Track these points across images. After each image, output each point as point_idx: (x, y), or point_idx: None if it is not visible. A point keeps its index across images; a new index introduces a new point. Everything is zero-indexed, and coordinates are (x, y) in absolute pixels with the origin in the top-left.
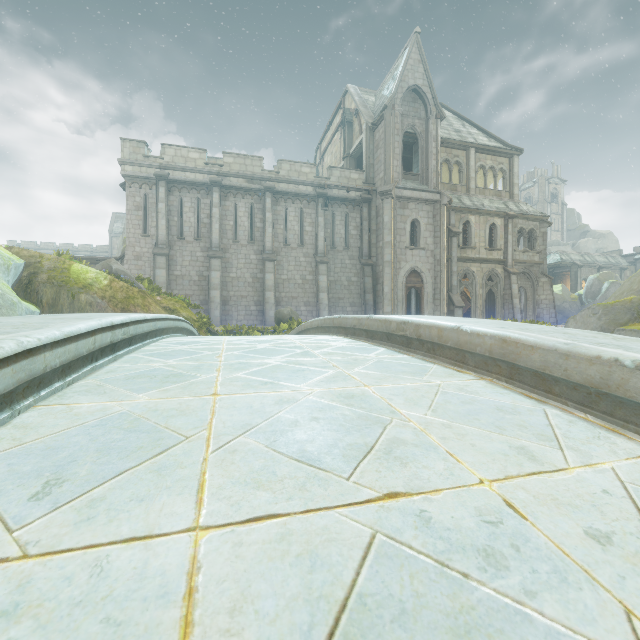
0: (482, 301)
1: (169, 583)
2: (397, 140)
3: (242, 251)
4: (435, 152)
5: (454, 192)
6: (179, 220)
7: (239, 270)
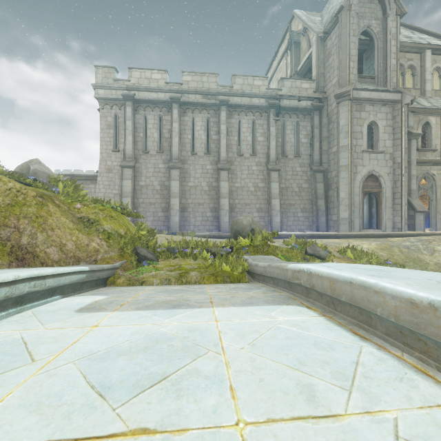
0: None
1: None
2: (353, 41)
3: (199, 162)
4: (395, 50)
5: None
6: (144, 136)
7: (196, 179)
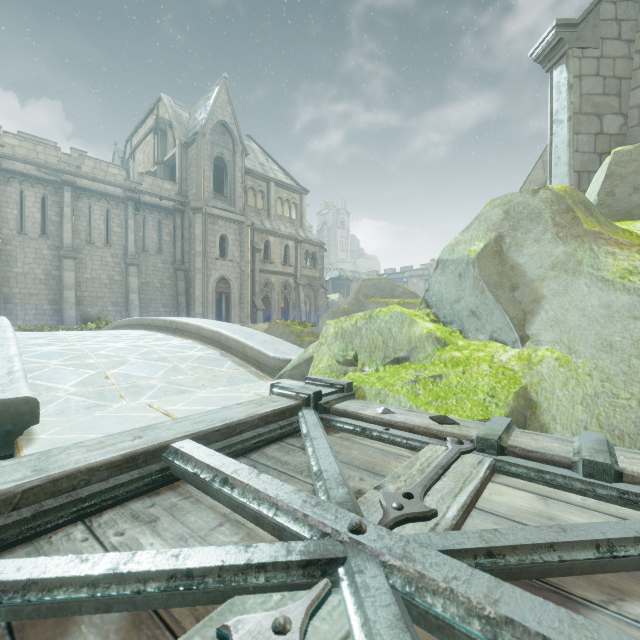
0: (279, 305)
1: (94, 363)
2: (208, 164)
3: (31, 244)
4: (241, 181)
5: (258, 215)
6: None
7: (27, 265)
